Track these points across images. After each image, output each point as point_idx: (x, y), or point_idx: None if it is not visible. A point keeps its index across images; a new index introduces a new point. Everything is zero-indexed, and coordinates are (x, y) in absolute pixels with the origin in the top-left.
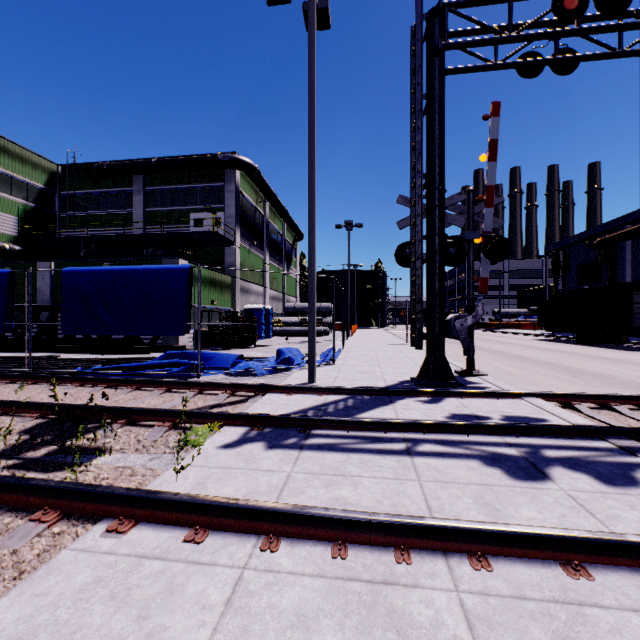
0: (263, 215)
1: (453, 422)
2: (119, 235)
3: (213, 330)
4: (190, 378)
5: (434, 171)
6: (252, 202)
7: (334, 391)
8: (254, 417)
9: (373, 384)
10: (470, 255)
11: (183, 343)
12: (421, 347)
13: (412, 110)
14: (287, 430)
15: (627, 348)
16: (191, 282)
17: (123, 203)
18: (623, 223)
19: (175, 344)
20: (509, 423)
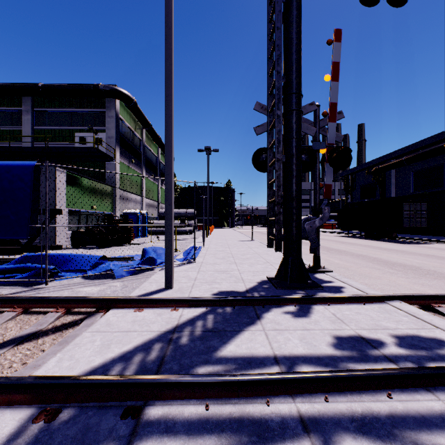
0: (141, 140)
1: (364, 373)
2: (4, 147)
3: (90, 231)
4: (38, 284)
5: (292, 75)
6: (131, 128)
7: (191, 302)
8: (48, 385)
9: (233, 287)
10: (317, 164)
11: (61, 243)
12: (280, 249)
13: (269, 19)
14: (102, 412)
15: (399, 241)
16: (38, 181)
17: (12, 121)
18: (390, 158)
19: (52, 244)
20: (436, 368)
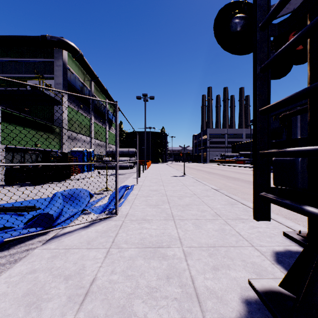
0: (89, 90)
1: None
2: None
3: (24, 168)
4: None
5: None
6: (80, 79)
7: None
8: None
9: None
10: None
11: None
12: None
13: None
14: None
15: None
16: None
17: None
18: (297, 105)
19: None
20: None
